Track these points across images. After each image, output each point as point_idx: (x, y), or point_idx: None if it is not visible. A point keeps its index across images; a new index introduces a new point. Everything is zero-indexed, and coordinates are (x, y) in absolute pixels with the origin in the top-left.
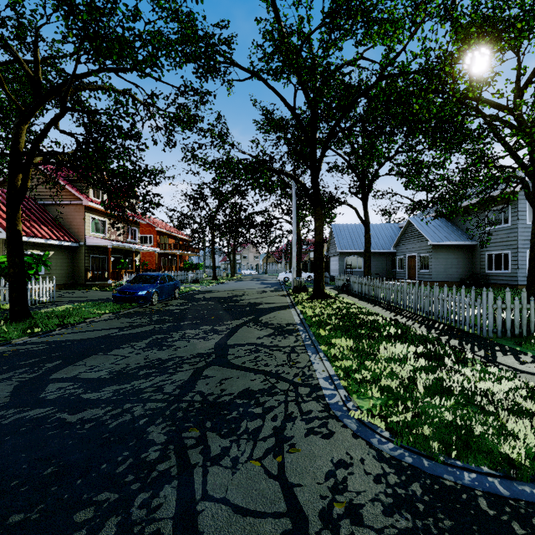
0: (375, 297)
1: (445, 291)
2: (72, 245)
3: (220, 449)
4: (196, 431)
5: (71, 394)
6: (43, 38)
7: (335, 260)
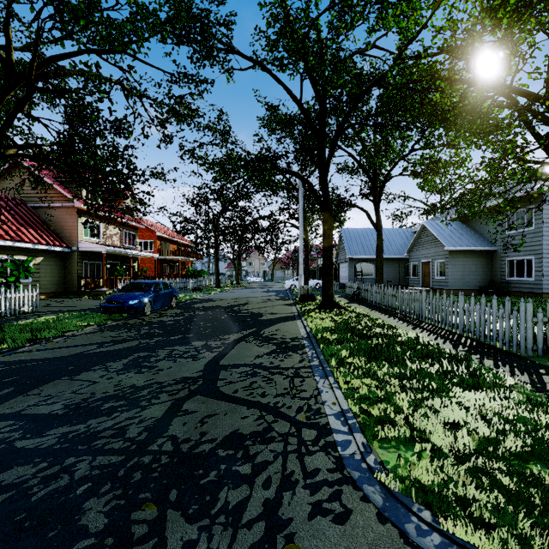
0: (389, 306)
1: (472, 301)
2: (63, 250)
3: (181, 545)
4: (152, 509)
5: (3, 440)
6: (18, 15)
7: (345, 266)
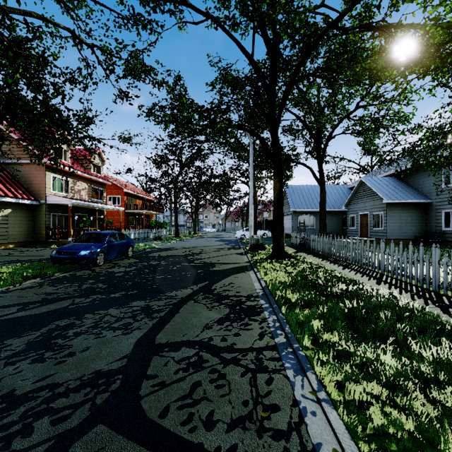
0: (339, 256)
1: None
2: (31, 203)
3: None
4: None
5: None
6: None
7: (288, 219)
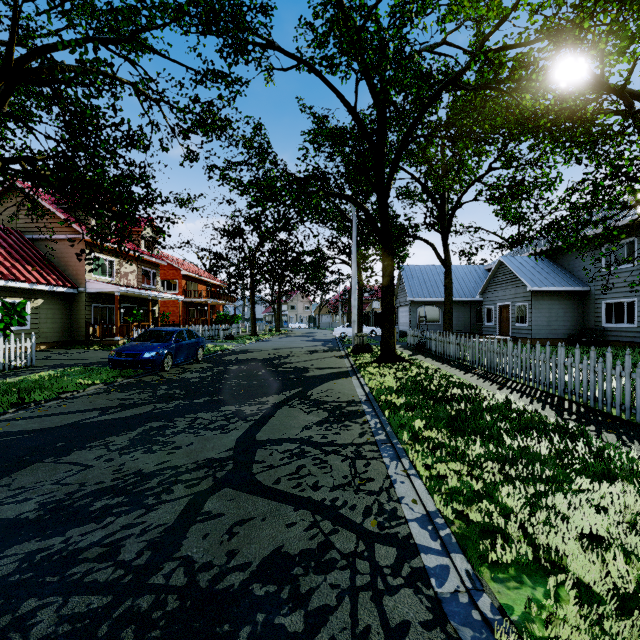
0: (464, 359)
1: (576, 355)
2: (68, 291)
3: None
4: None
5: None
6: None
7: (405, 311)
